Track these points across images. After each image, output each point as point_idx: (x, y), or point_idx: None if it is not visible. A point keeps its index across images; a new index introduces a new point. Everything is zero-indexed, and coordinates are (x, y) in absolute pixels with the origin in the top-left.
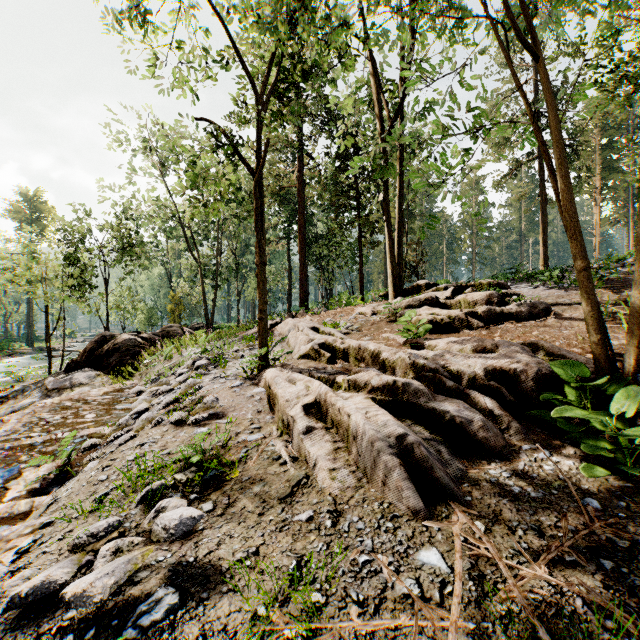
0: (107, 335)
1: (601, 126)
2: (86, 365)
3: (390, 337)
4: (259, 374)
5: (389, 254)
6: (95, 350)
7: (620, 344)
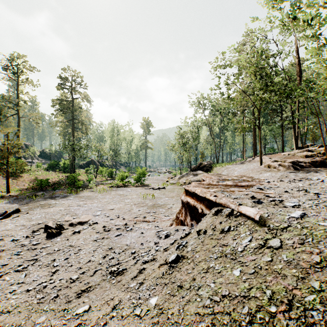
0: (201, 162)
1: None
2: (197, 170)
3: (293, 159)
4: (260, 166)
5: (294, 137)
6: (199, 166)
7: None
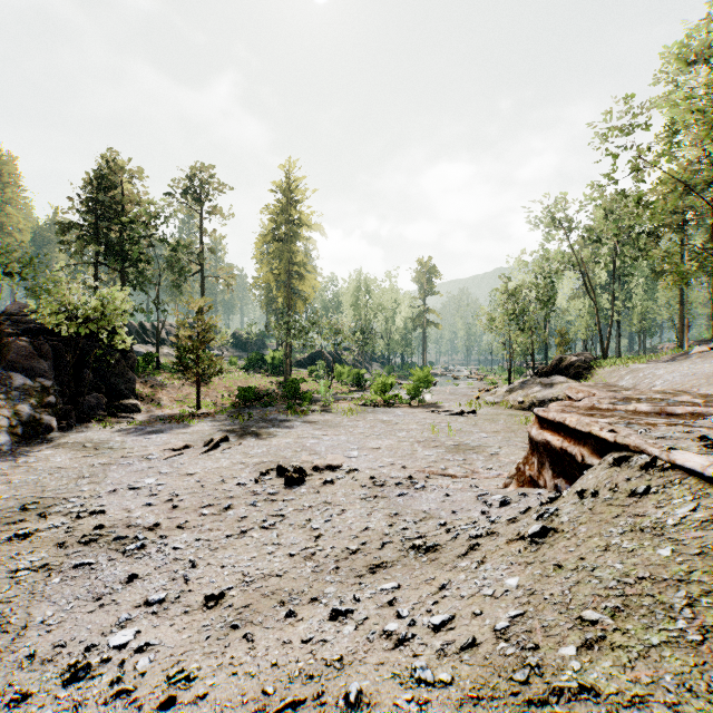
0: (562, 357)
1: None
2: (551, 374)
3: None
4: None
5: None
6: (556, 365)
7: None
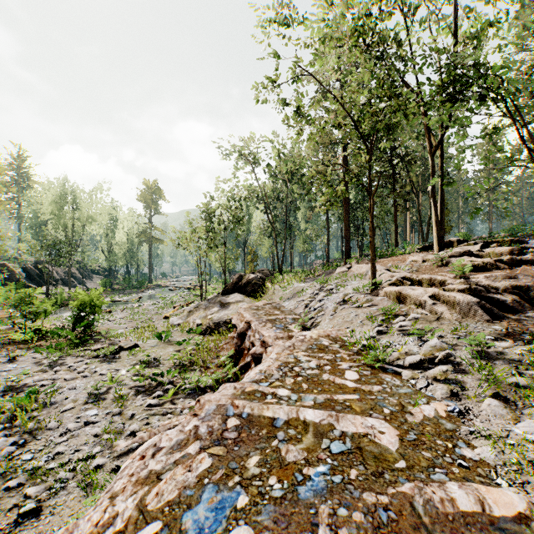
0: (242, 274)
1: None
2: (233, 291)
3: (443, 274)
4: (373, 292)
5: (435, 223)
6: (237, 283)
7: None
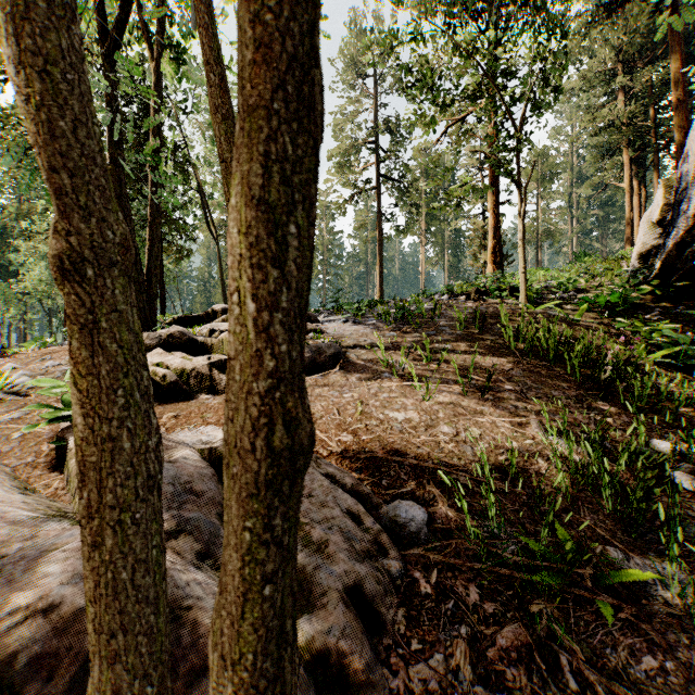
0: None
1: (426, 176)
2: None
3: None
4: None
5: None
6: None
7: (407, 420)
